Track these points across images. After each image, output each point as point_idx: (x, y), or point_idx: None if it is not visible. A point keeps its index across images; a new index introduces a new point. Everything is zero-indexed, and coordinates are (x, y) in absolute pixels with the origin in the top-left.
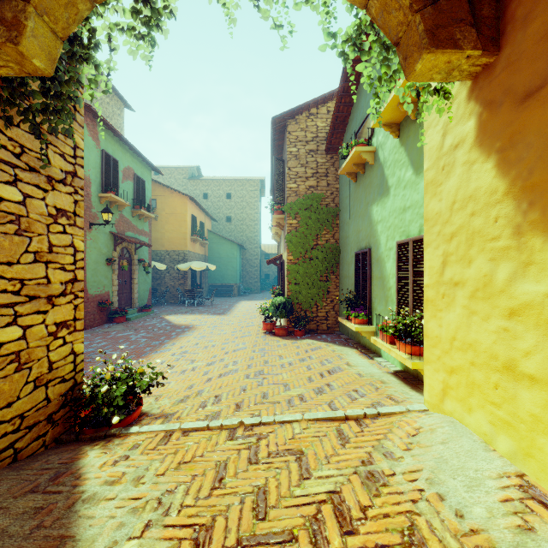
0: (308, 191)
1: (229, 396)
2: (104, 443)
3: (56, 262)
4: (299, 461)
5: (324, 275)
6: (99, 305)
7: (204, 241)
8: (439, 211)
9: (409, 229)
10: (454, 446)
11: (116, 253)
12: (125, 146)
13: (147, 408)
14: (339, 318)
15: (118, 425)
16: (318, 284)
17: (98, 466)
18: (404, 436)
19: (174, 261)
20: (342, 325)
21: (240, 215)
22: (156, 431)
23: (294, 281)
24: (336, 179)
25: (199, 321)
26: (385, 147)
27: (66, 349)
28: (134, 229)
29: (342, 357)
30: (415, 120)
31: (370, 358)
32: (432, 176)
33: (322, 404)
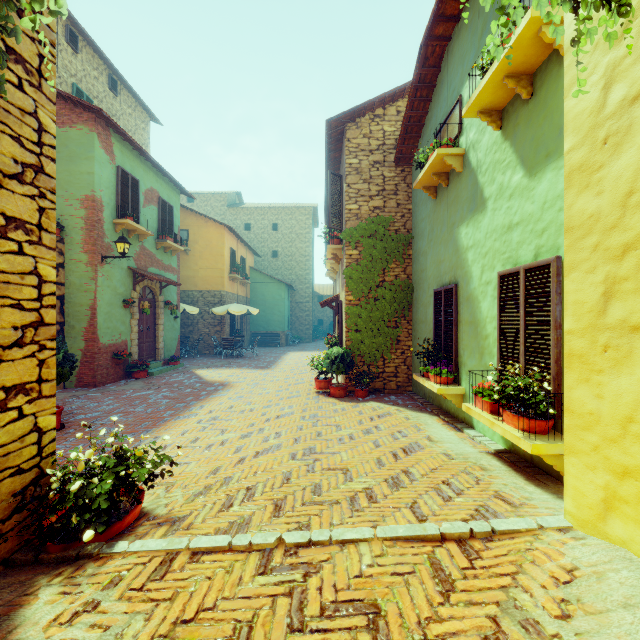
0: (373, 213)
1: (266, 489)
2: (71, 572)
3: (4, 296)
4: (373, 631)
5: (393, 319)
6: (114, 357)
7: (245, 279)
8: (597, 211)
9: (518, 254)
10: None
11: (135, 293)
12: (147, 163)
13: (151, 503)
14: (414, 376)
15: (101, 537)
16: (386, 331)
17: (43, 624)
18: (549, 583)
19: (209, 304)
20: (415, 384)
21: (288, 249)
22: (152, 552)
23: (354, 327)
24: (409, 198)
25: (236, 377)
26: (480, 146)
27: (24, 425)
28: (158, 265)
29: (420, 428)
30: (528, 100)
31: (458, 429)
32: (582, 158)
33: (401, 507)
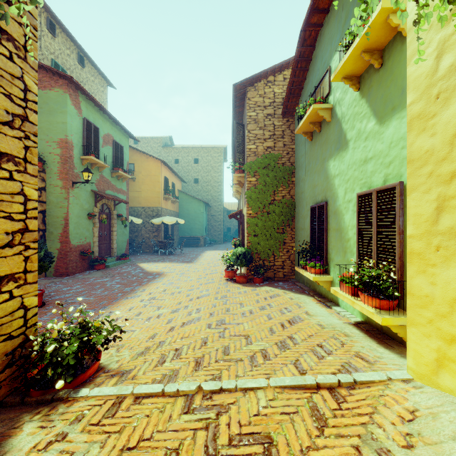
0: (266, 151)
1: (190, 350)
2: (47, 411)
3: None
4: None
5: (281, 227)
6: (81, 254)
7: (175, 199)
8: (431, 148)
9: (372, 180)
10: None
11: (96, 208)
12: (105, 116)
13: (107, 360)
14: (296, 268)
15: (69, 385)
16: (275, 236)
17: (26, 450)
18: (397, 421)
19: (149, 216)
20: (297, 274)
21: (206, 177)
22: (106, 396)
23: (253, 233)
24: (292, 140)
25: (168, 268)
26: (343, 103)
27: (13, 304)
28: (113, 188)
29: (301, 305)
30: (379, 68)
31: (327, 307)
32: (420, 109)
33: (287, 364)
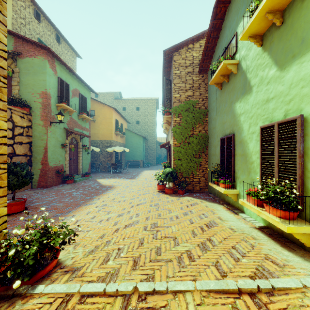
0: (187, 99)
1: (129, 250)
2: (5, 308)
3: None
4: None
5: (198, 154)
6: (56, 172)
7: (122, 134)
8: None
9: (273, 115)
10: None
11: (67, 140)
12: (73, 76)
13: (64, 256)
14: (209, 183)
15: (30, 281)
16: (194, 160)
17: None
18: None
19: (105, 146)
20: (209, 187)
21: (144, 120)
22: (57, 294)
23: (177, 158)
24: (206, 90)
25: (117, 183)
26: (248, 57)
27: None
28: (79, 127)
29: (214, 212)
30: (280, 26)
31: (235, 213)
32: None
33: (209, 265)
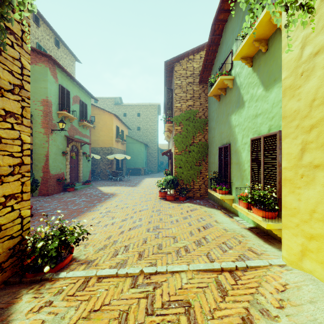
0: (188, 108)
1: (135, 246)
2: (38, 287)
3: (4, 150)
4: (187, 315)
5: (198, 162)
6: (57, 180)
7: (123, 141)
8: (298, 108)
9: (260, 129)
10: (323, 307)
11: (68, 148)
12: (74, 83)
13: (77, 254)
14: (208, 190)
15: (52, 270)
16: (194, 168)
17: (25, 312)
18: (274, 291)
19: (105, 154)
20: (209, 194)
21: (145, 126)
22: (78, 277)
23: (178, 165)
24: (206, 100)
25: (119, 190)
26: (241, 75)
27: (14, 214)
28: (80, 134)
29: (212, 216)
30: (265, 52)
31: (230, 217)
32: (290, 82)
33: (201, 255)
